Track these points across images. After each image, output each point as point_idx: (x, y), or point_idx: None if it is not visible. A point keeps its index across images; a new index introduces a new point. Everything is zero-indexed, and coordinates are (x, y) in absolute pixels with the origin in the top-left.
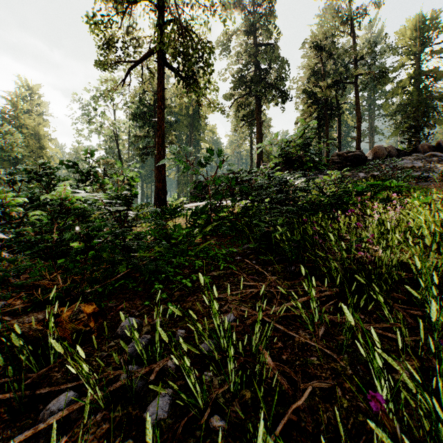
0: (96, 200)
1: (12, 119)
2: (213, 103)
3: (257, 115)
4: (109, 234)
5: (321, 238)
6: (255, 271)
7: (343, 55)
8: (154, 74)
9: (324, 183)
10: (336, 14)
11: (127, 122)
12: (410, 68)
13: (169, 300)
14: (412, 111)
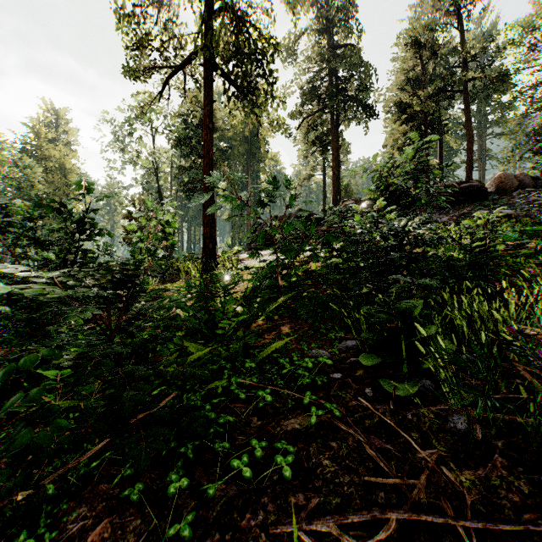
0: (41, 291)
1: (34, 150)
2: (278, 119)
3: (333, 138)
4: (34, 399)
5: (519, 356)
6: (378, 421)
7: (449, 54)
8: (199, 84)
9: (463, 231)
10: (438, 1)
11: (169, 151)
12: (538, 69)
13: (200, 522)
14: (541, 126)
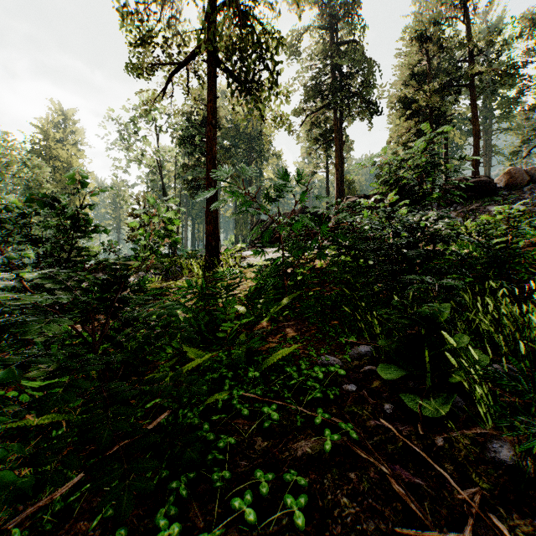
0: (4, 297)
1: (43, 150)
2: (282, 115)
3: (336, 134)
4: None
5: None
6: (403, 446)
7: (455, 48)
8: (203, 81)
9: (481, 227)
10: None
11: (173, 149)
12: None
13: None
14: None
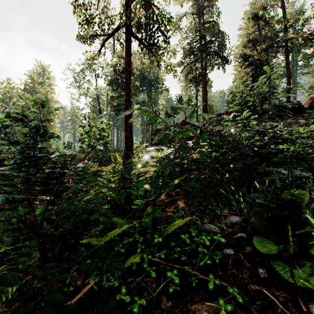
0: None
1: (31, 89)
2: (170, 65)
3: (202, 77)
4: None
5: None
6: (282, 312)
7: (276, 24)
8: (123, 45)
9: (308, 133)
10: None
11: (105, 87)
12: None
13: None
14: None
